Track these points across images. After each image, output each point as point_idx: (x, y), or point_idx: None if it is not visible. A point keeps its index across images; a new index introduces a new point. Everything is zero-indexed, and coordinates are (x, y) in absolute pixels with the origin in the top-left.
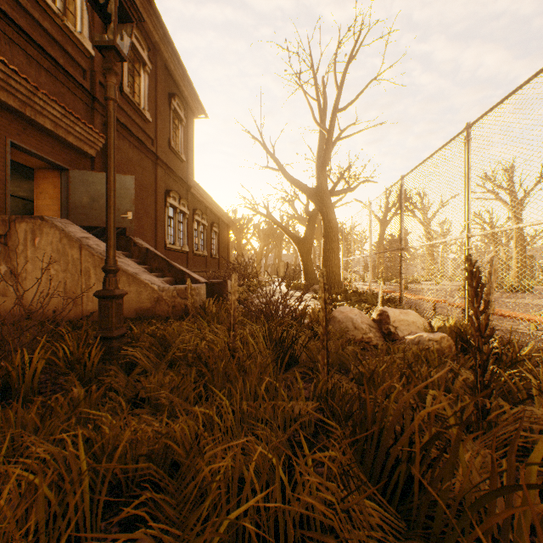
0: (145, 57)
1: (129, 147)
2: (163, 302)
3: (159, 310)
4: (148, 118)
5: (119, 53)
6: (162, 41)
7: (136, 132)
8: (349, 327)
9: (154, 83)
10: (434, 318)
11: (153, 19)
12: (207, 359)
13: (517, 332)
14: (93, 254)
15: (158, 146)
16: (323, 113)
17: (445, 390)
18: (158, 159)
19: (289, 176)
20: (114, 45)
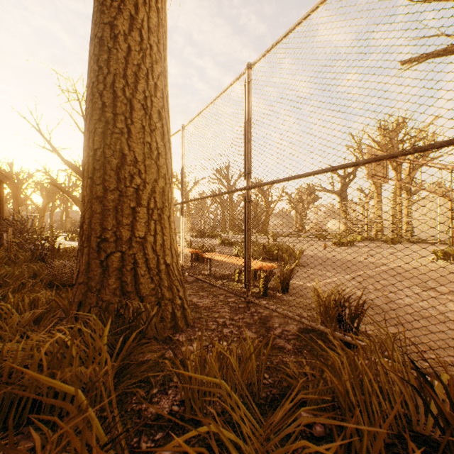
0: None
1: None
2: None
3: None
4: None
5: None
6: None
7: None
8: None
9: None
10: None
11: None
12: None
13: None
14: None
15: None
16: None
17: None
18: None
19: (64, 159)
20: None
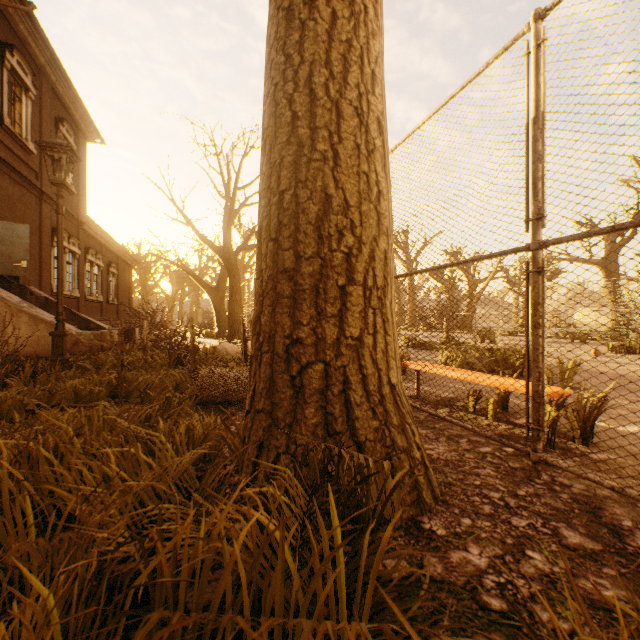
0: (29, 82)
1: (10, 183)
2: (81, 344)
3: (77, 351)
4: (33, 149)
5: (66, 186)
6: (50, 64)
7: (18, 167)
8: (224, 354)
9: (39, 108)
10: None
11: (41, 43)
12: (133, 363)
13: None
14: (10, 306)
15: (43, 179)
16: (228, 184)
17: None
18: (44, 195)
19: (198, 233)
20: (65, 183)
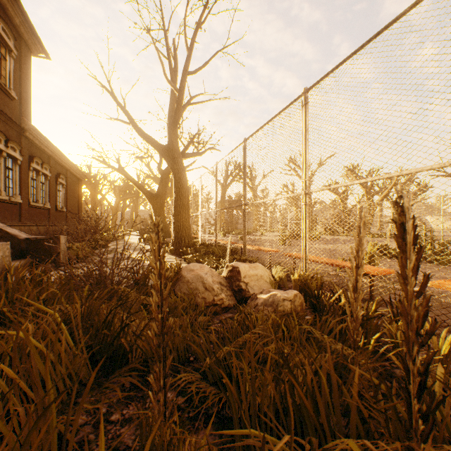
0: None
1: None
2: None
3: None
4: None
5: None
6: None
7: None
8: (199, 289)
9: None
10: (275, 268)
11: None
12: None
13: (330, 274)
14: None
15: None
16: (175, 74)
17: (331, 390)
18: None
19: (141, 130)
20: None
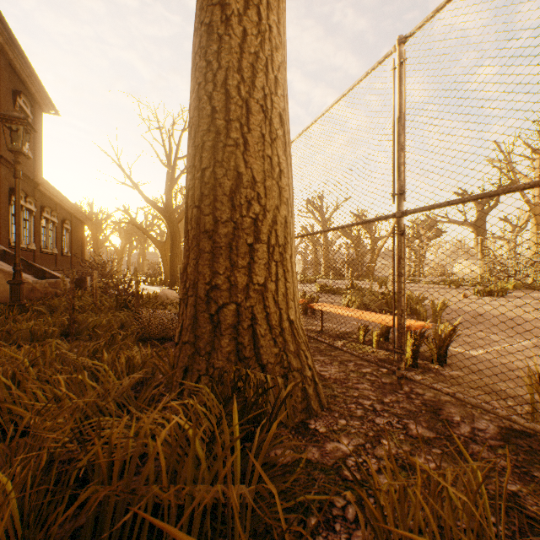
0: None
1: None
2: (37, 291)
3: (33, 297)
4: None
5: (23, 153)
6: (8, 43)
7: None
8: (165, 299)
9: None
10: None
11: None
12: (83, 307)
13: None
14: None
15: (1, 145)
16: (170, 154)
17: None
18: (2, 159)
19: (144, 195)
20: (22, 151)
